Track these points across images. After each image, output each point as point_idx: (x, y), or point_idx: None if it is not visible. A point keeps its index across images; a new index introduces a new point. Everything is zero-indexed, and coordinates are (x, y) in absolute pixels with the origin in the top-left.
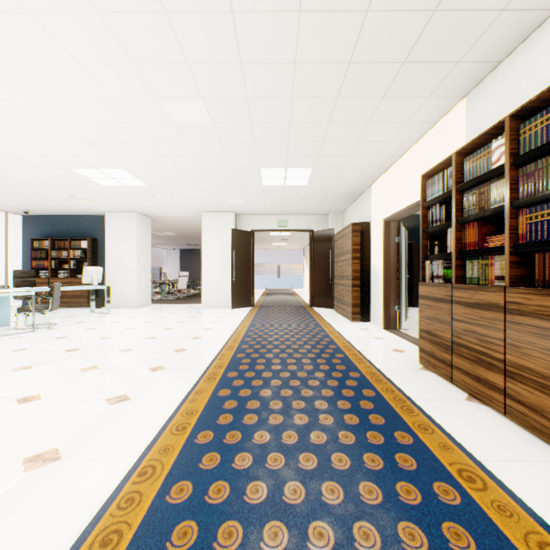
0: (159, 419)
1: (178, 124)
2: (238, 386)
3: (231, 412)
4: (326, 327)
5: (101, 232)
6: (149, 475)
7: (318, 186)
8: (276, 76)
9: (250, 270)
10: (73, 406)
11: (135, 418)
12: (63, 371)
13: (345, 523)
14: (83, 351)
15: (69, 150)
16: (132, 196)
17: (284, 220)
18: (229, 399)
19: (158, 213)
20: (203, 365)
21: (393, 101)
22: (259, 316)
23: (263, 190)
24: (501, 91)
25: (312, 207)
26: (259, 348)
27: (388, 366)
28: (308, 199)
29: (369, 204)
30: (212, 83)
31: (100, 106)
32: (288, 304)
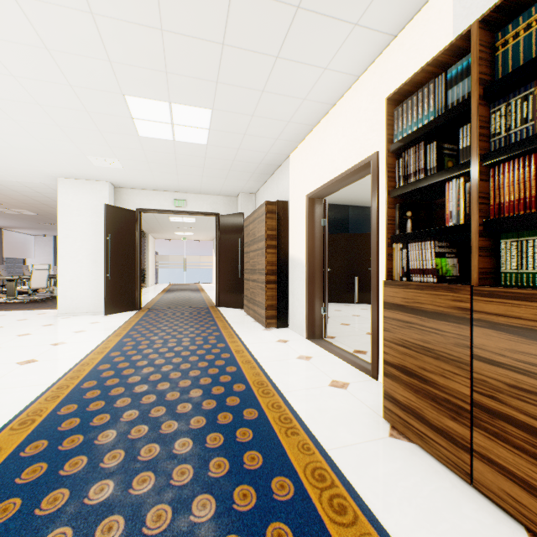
0: None
1: None
2: None
3: None
4: (233, 342)
5: None
6: None
7: (222, 147)
8: None
9: (135, 261)
10: None
11: None
12: None
13: None
14: None
15: None
16: None
17: (183, 199)
18: None
19: None
20: None
21: None
22: (139, 327)
23: (143, 145)
24: None
25: (217, 183)
26: (96, 412)
27: (338, 436)
28: (210, 170)
29: (286, 180)
30: None
31: None
32: (189, 304)
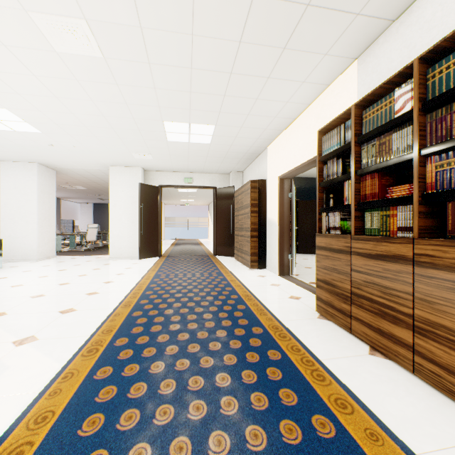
0: None
1: (62, 53)
2: (124, 360)
3: (104, 408)
4: (228, 276)
5: None
6: None
7: (220, 144)
8: (172, 0)
9: (158, 222)
10: None
11: None
12: None
13: None
14: None
15: None
16: (27, 144)
17: (190, 177)
18: (107, 384)
19: (62, 165)
20: (88, 331)
21: (293, 55)
22: (165, 266)
23: (168, 146)
24: (394, 49)
25: (215, 166)
26: (159, 303)
27: (288, 316)
28: (211, 158)
29: (265, 164)
30: None
31: None
32: (194, 253)
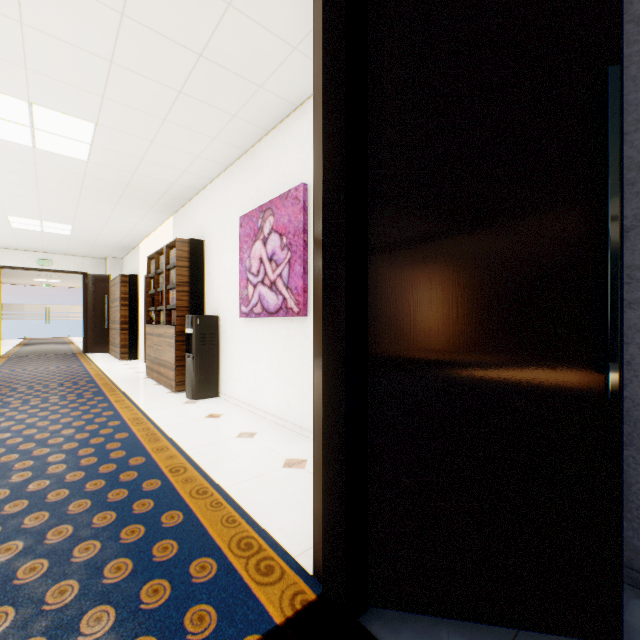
0: None
1: None
2: None
3: None
4: (90, 366)
5: None
6: None
7: (84, 237)
8: (21, 178)
9: None
10: None
11: None
12: None
13: (47, 416)
14: None
15: None
16: None
17: (49, 259)
18: None
19: None
20: None
21: (126, 207)
22: (8, 365)
23: (14, 230)
24: (181, 223)
25: (84, 251)
26: (5, 384)
27: (122, 379)
28: (76, 245)
29: (138, 260)
30: None
31: None
32: (55, 353)
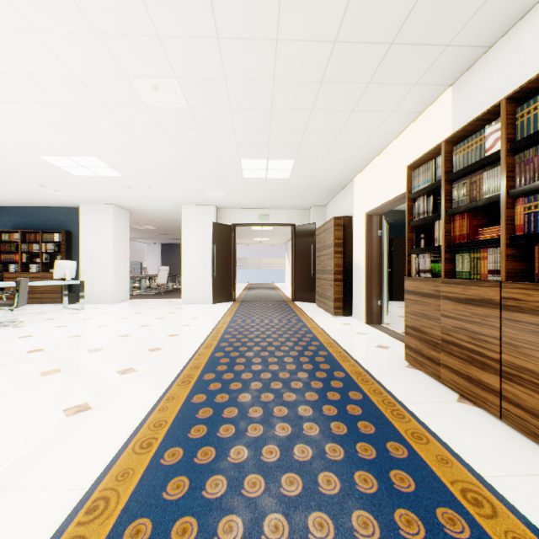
0: (121, 434)
1: (152, 107)
2: (215, 390)
3: (205, 422)
4: (309, 323)
5: (76, 225)
6: (100, 512)
7: (300, 179)
8: (256, 55)
9: (231, 264)
10: (22, 420)
11: (93, 434)
12: (19, 376)
13: None
14: (47, 352)
15: (33, 135)
16: (108, 187)
17: (266, 214)
18: (203, 406)
19: (136, 206)
20: (178, 366)
21: (378, 88)
22: (240, 311)
23: (244, 182)
24: (491, 77)
25: (294, 201)
26: (239, 346)
27: (373, 364)
28: (289, 193)
29: (351, 198)
30: (187, 61)
31: (63, 84)
32: (270, 299)
